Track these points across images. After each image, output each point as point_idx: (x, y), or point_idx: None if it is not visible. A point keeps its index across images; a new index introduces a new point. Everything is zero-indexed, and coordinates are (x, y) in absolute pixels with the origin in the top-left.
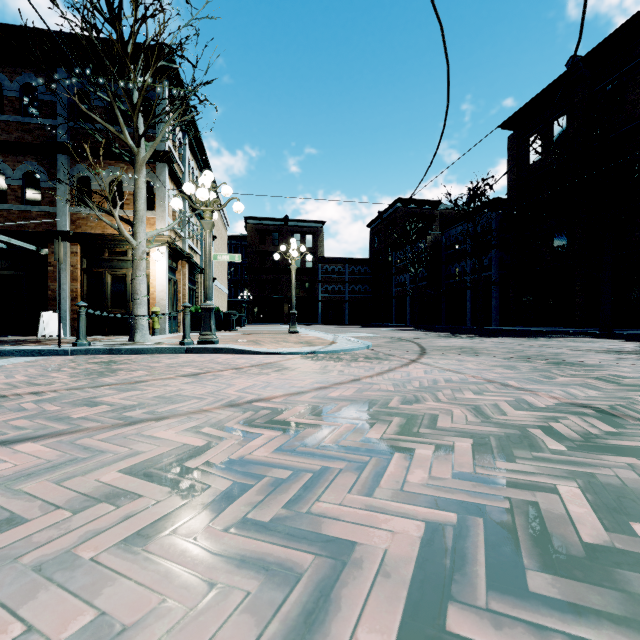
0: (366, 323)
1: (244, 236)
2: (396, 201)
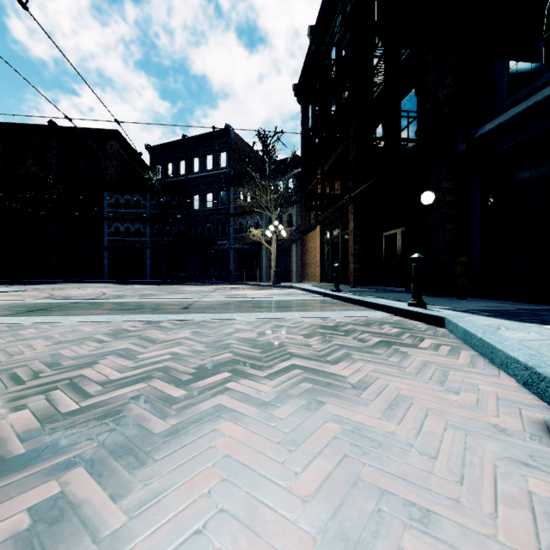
0: None
1: None
2: None
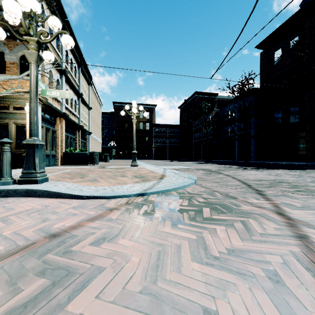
0: (178, 159)
1: (113, 112)
2: (194, 93)
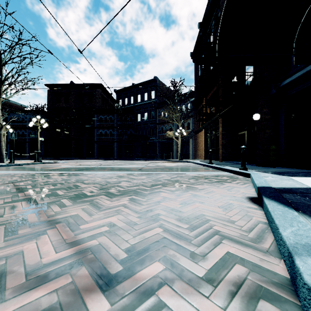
0: None
1: None
2: None
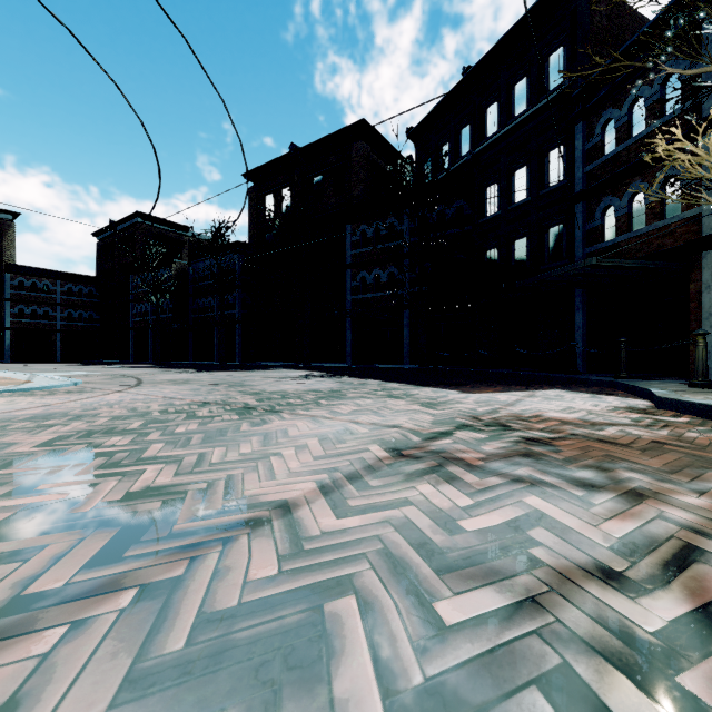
0: (92, 360)
1: None
2: (135, 214)
